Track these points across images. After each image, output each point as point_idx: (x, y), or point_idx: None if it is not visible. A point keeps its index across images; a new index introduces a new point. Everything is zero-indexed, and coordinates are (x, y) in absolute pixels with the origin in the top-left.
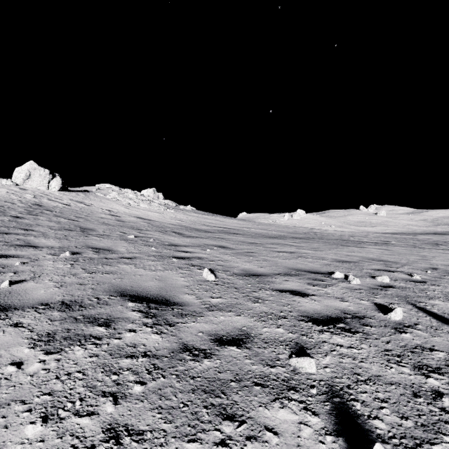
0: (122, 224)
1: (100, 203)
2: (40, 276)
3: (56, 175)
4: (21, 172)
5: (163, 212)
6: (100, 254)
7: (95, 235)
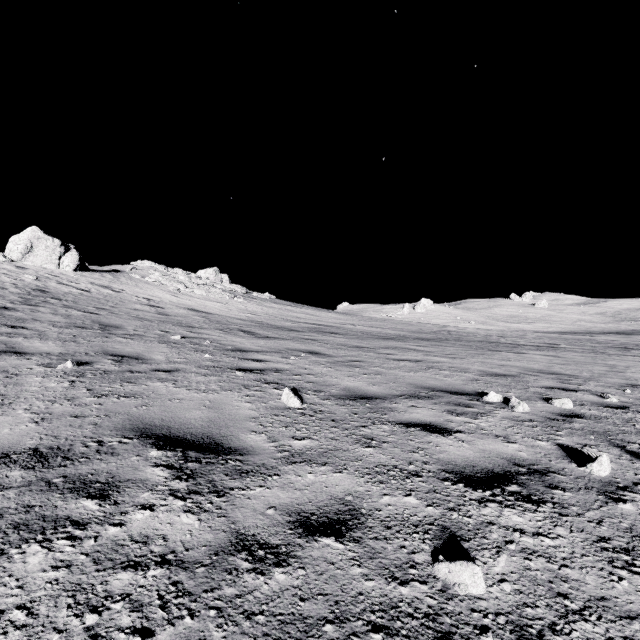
0: (165, 318)
1: (135, 288)
2: (12, 402)
3: (71, 247)
4: (18, 243)
5: (228, 301)
6: (123, 364)
7: (121, 335)
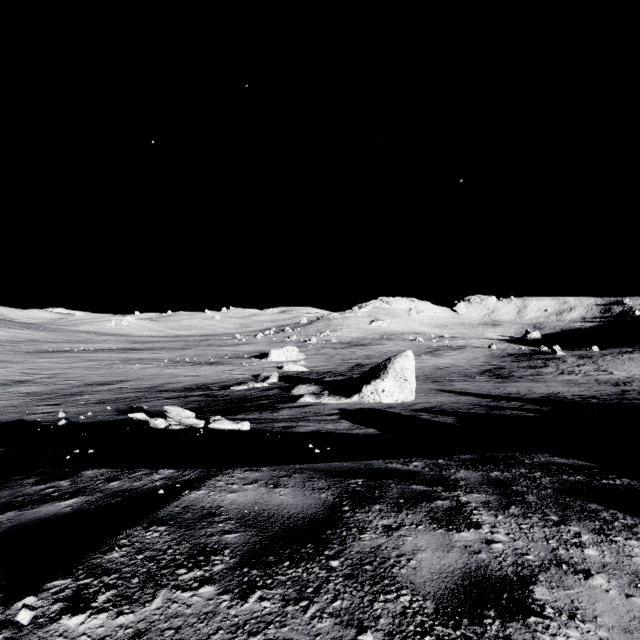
0: None
1: None
2: None
3: None
4: None
5: None
6: None
7: None
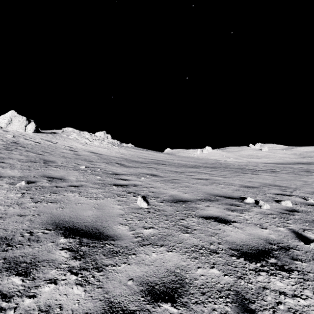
0: (78, 157)
1: (64, 141)
2: None
3: (31, 120)
4: (4, 119)
5: (110, 148)
6: (53, 182)
7: (54, 166)
